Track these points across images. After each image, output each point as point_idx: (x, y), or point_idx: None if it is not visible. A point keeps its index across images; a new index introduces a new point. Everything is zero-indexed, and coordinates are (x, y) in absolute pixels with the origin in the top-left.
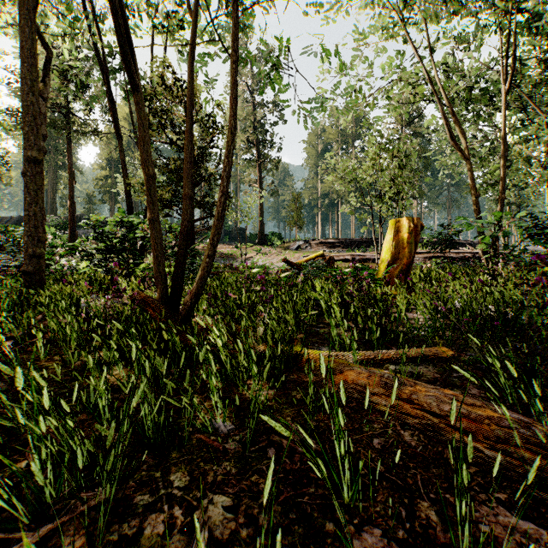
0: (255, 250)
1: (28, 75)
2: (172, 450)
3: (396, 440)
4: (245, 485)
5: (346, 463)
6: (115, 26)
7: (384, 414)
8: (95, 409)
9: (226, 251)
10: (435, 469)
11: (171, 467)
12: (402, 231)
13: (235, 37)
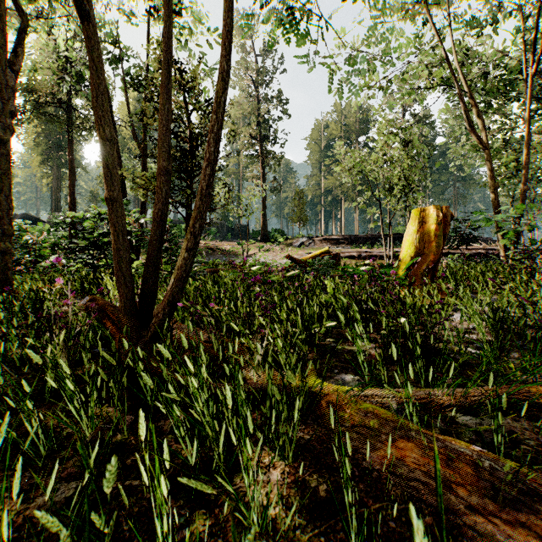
0: (258, 247)
1: None
2: None
3: None
4: None
5: None
6: None
7: None
8: None
9: (228, 248)
10: None
11: None
12: (428, 222)
13: None
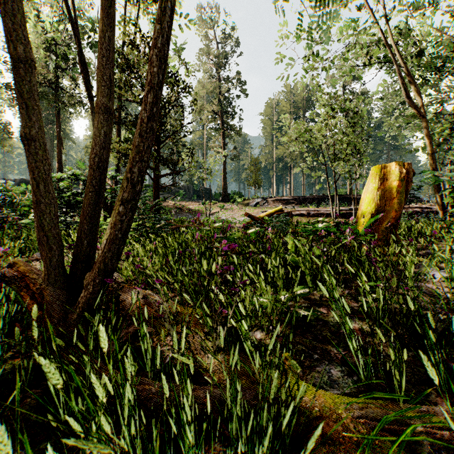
0: (219, 206)
1: None
2: None
3: None
4: None
5: None
6: None
7: None
8: None
9: (194, 207)
10: None
11: None
12: (389, 178)
13: None
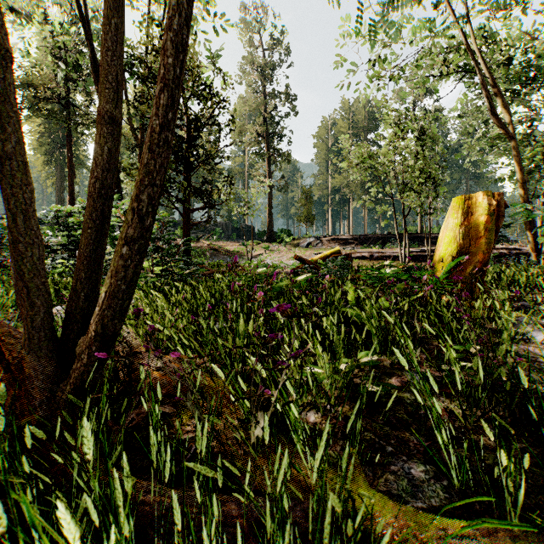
0: (263, 247)
1: None
2: None
3: None
4: None
5: None
6: None
7: None
8: None
9: (233, 248)
10: None
11: None
12: (475, 212)
13: None
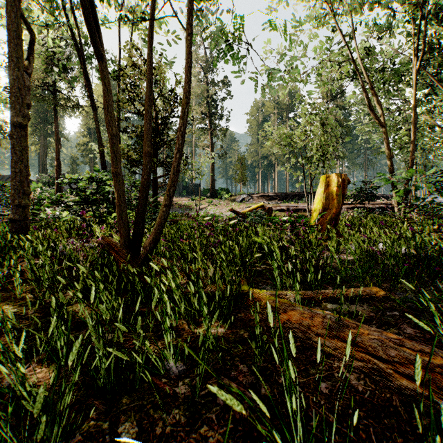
0: (207, 202)
1: (15, 53)
2: (123, 395)
3: (343, 384)
4: (193, 438)
5: (299, 419)
6: (81, 1)
7: (327, 355)
8: (54, 349)
9: (184, 203)
10: (386, 419)
11: (120, 415)
12: (331, 185)
13: (188, 12)
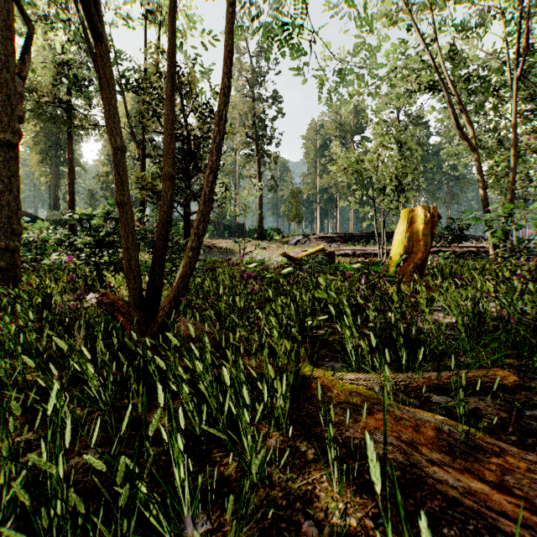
0: (254, 245)
1: (1, 50)
2: None
3: None
4: None
5: None
6: None
7: (451, 501)
8: None
9: (225, 246)
10: None
11: None
12: (416, 222)
13: None
